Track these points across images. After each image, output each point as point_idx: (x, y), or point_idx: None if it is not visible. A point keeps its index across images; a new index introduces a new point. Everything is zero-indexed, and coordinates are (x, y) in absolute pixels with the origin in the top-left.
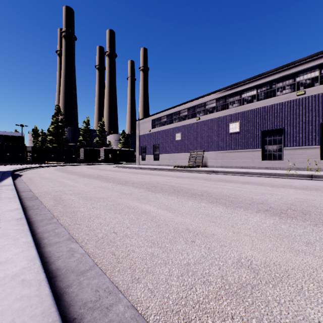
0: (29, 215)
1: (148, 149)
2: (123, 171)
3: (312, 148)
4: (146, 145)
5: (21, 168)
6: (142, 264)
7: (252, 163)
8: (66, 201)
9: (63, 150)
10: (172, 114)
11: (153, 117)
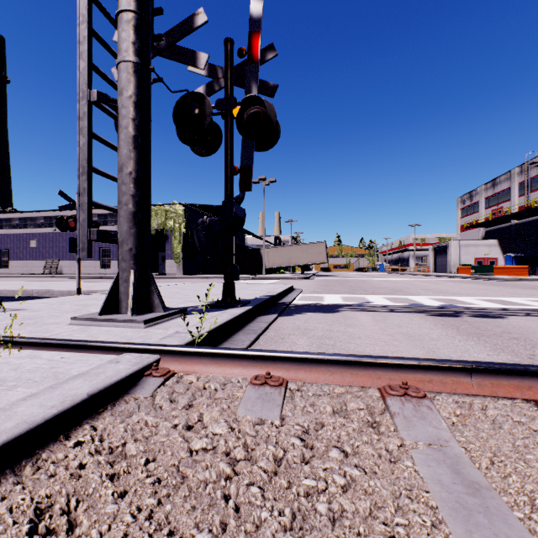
0: None
1: None
2: None
3: None
4: None
5: None
6: None
7: (95, 270)
8: None
9: None
10: (27, 219)
11: None
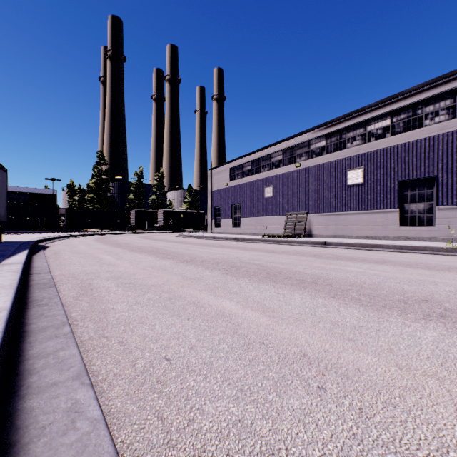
0: (27, 318)
1: (225, 210)
2: (188, 242)
3: None
4: (221, 204)
5: (49, 237)
6: (219, 453)
7: (383, 230)
8: (97, 290)
9: (108, 212)
10: (260, 160)
11: (231, 165)
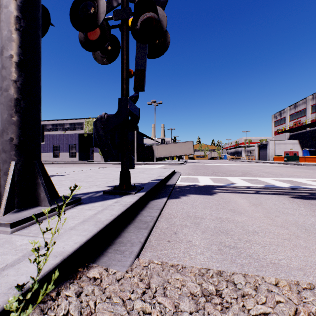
0: None
1: None
2: None
3: (67, 153)
4: None
5: None
6: None
7: (50, 159)
8: None
9: None
10: None
11: None
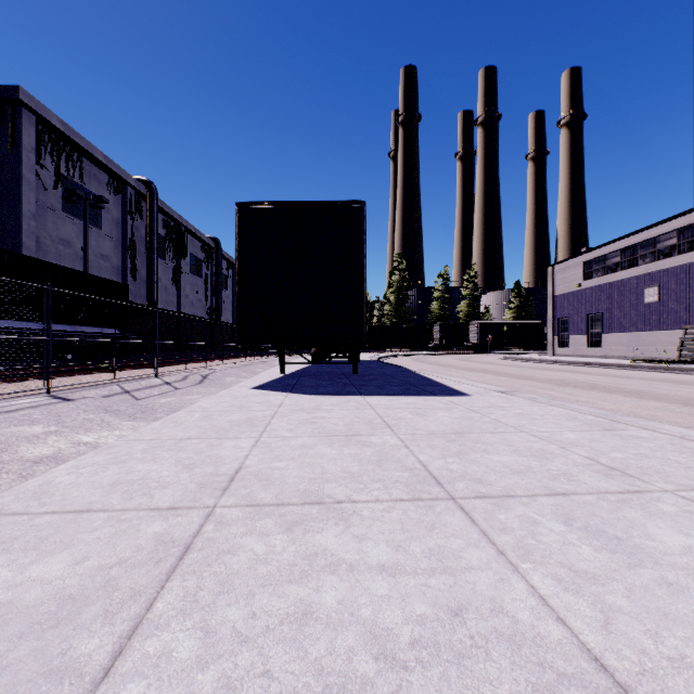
0: None
1: (575, 323)
2: (519, 366)
3: None
4: (569, 315)
5: (377, 357)
6: None
7: None
8: None
9: (408, 328)
10: (636, 247)
11: (585, 257)
